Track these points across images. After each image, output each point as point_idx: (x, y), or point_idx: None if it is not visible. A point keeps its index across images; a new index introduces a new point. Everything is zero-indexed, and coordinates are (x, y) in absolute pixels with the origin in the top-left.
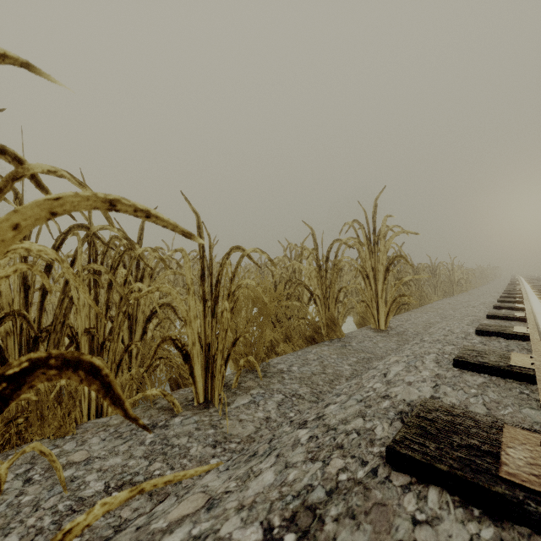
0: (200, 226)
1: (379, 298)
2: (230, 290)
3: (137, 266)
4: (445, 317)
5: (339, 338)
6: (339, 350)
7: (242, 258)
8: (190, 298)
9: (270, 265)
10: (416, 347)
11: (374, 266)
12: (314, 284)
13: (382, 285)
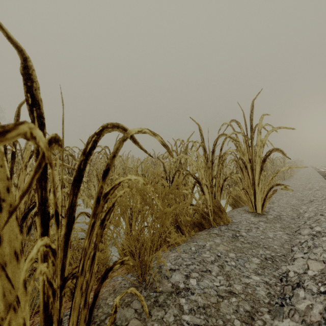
0: (31, 75)
1: (256, 186)
2: (99, 190)
3: (12, 156)
4: (300, 199)
5: (226, 224)
6: (233, 243)
7: (120, 140)
8: (0, 215)
9: (162, 158)
10: (321, 244)
11: (251, 158)
12: (201, 174)
13: (259, 174)
